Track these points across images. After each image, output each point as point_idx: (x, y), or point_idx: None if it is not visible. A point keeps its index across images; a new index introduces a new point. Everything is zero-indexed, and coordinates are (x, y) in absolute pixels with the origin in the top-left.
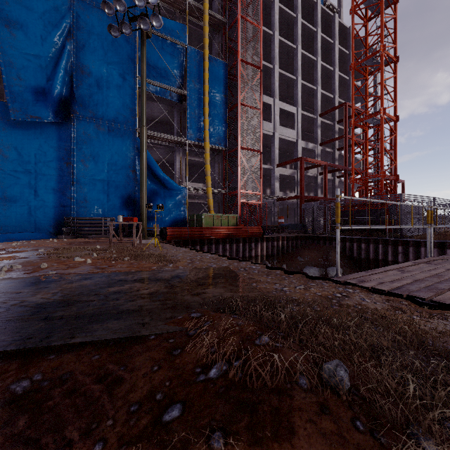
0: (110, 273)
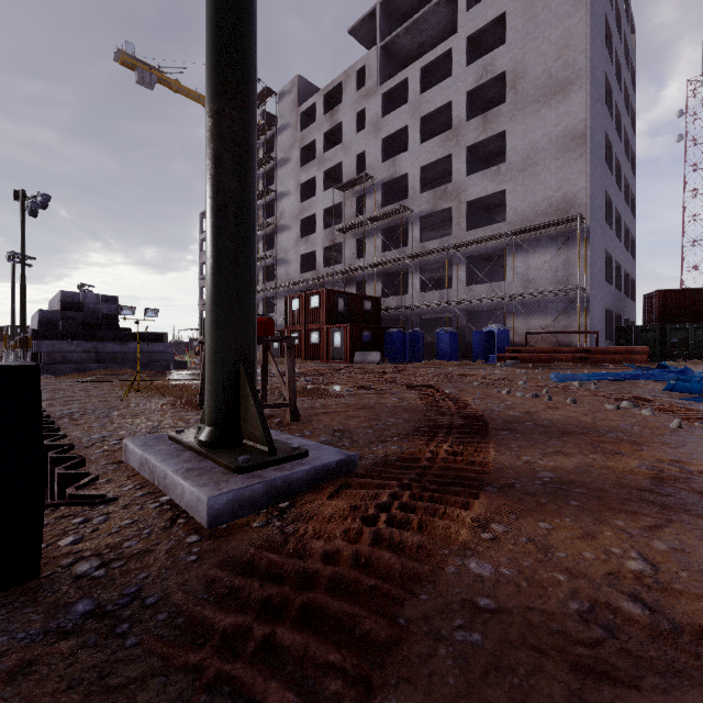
0: (171, 379)
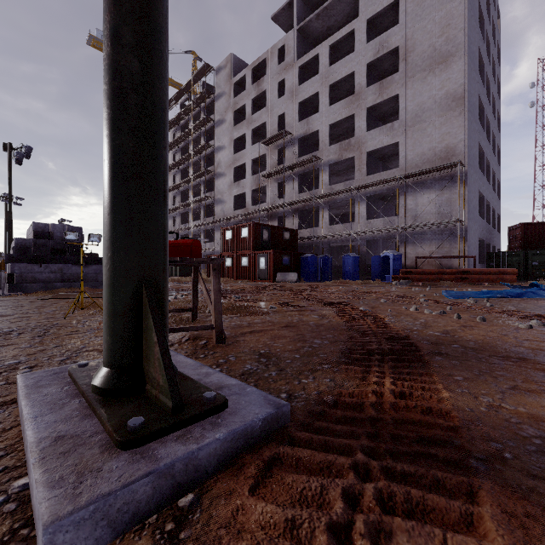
0: None
